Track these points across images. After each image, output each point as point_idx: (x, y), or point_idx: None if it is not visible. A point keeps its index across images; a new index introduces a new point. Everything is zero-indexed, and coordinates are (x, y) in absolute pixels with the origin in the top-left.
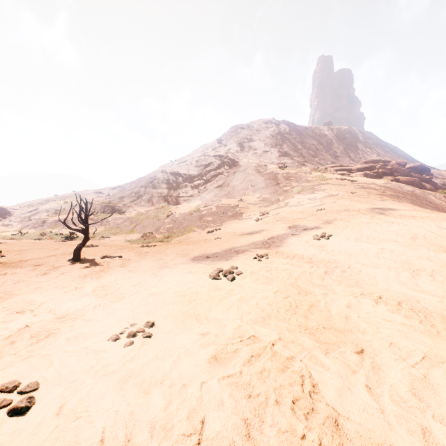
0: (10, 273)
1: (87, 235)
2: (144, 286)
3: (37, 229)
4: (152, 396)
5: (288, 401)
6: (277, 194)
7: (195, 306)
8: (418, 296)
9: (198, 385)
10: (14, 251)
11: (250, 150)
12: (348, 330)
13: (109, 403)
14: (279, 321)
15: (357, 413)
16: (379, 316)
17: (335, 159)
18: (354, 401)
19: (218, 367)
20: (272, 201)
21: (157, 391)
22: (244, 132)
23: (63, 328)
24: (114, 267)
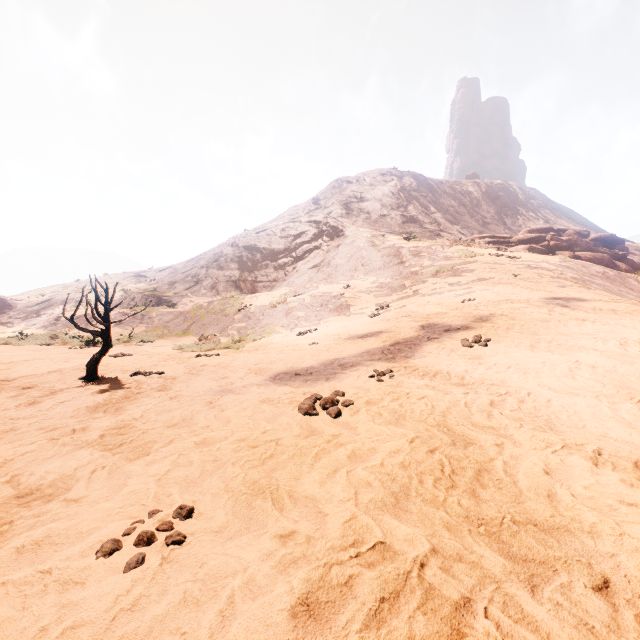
0: None
1: (108, 340)
2: (190, 426)
3: (47, 329)
4: None
5: None
6: (401, 278)
7: (272, 470)
8: None
9: None
10: (1, 364)
11: (360, 213)
12: (562, 528)
13: None
14: (425, 505)
15: None
16: (609, 493)
17: (484, 227)
18: None
19: (312, 630)
20: (393, 287)
21: None
22: (351, 188)
23: (18, 521)
24: (147, 392)
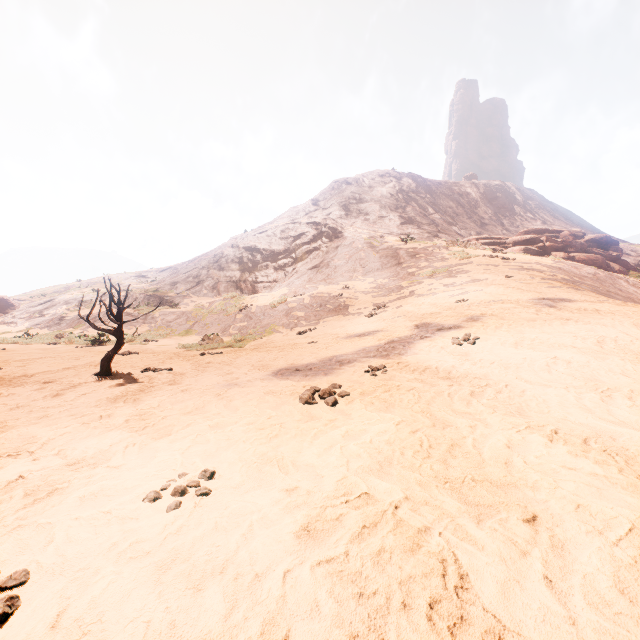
0: (5, 394)
1: (121, 338)
2: (203, 413)
3: (51, 329)
4: (206, 594)
5: (423, 604)
6: (399, 279)
7: (277, 446)
8: (613, 430)
9: (279, 576)
10: (16, 362)
11: (359, 215)
12: (511, 484)
13: (137, 607)
14: (404, 469)
15: (534, 625)
16: (556, 461)
17: (482, 228)
18: (527, 604)
19: (311, 545)
20: (391, 288)
21: (214, 587)
22: (350, 190)
23: (75, 481)
24: (160, 386)
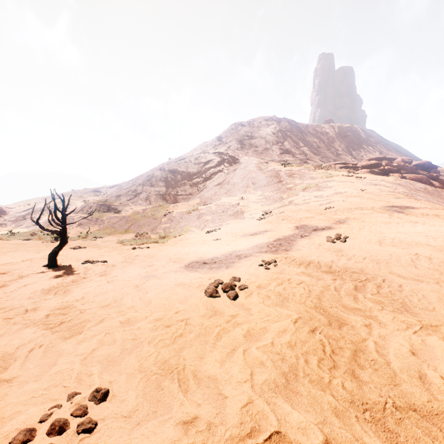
0: None
1: (64, 238)
2: (119, 306)
3: (30, 229)
4: None
5: None
6: (280, 192)
7: (181, 348)
8: None
9: None
10: None
11: (251, 147)
12: (441, 414)
13: None
14: (313, 386)
15: None
16: None
17: (337, 157)
18: None
19: None
20: (274, 199)
21: None
22: (244, 130)
23: None
24: (92, 277)
